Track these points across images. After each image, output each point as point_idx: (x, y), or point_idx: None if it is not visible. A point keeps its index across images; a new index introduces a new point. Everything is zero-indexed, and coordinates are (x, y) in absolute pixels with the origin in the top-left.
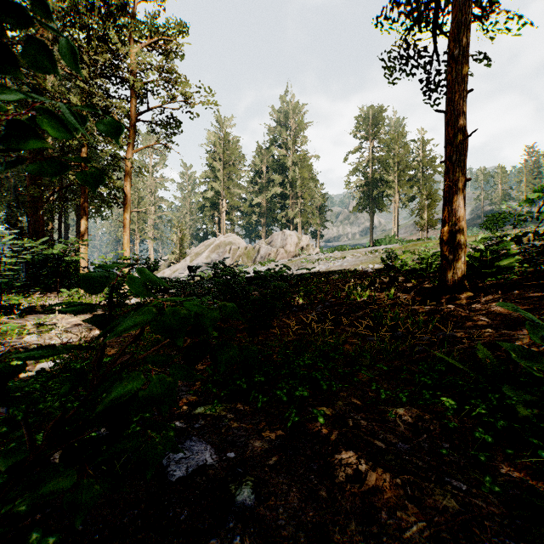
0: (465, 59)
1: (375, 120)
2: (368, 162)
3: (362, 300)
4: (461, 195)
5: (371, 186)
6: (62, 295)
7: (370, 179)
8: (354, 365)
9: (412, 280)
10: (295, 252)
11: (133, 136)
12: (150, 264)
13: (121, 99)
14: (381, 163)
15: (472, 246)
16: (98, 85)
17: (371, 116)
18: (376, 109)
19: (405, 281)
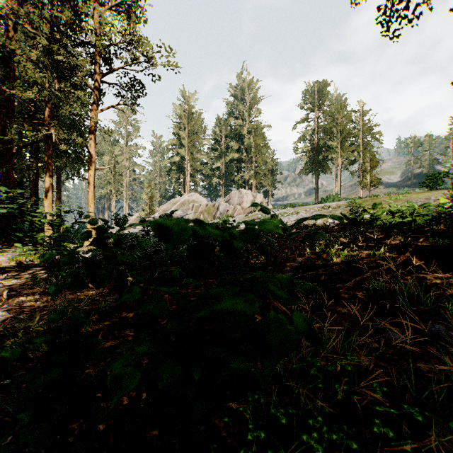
0: None
1: (320, 93)
2: (314, 131)
3: (342, 262)
4: None
5: (316, 151)
6: (16, 250)
7: (315, 145)
8: (426, 451)
9: (398, 237)
10: (250, 209)
11: (97, 97)
12: (119, 220)
13: (85, 61)
14: (325, 131)
15: (438, 199)
16: (62, 46)
17: (317, 90)
18: (320, 84)
19: (386, 238)
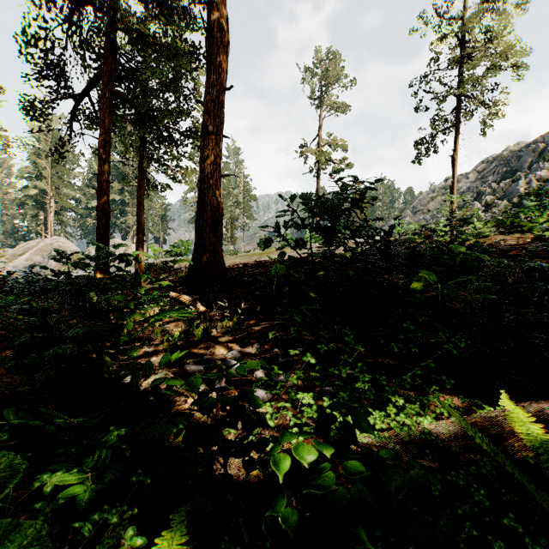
0: (142, 199)
1: None
2: None
3: None
4: (140, 247)
5: None
6: None
7: None
8: None
9: None
10: None
11: None
12: None
13: None
14: None
15: None
16: None
17: None
18: None
19: None
